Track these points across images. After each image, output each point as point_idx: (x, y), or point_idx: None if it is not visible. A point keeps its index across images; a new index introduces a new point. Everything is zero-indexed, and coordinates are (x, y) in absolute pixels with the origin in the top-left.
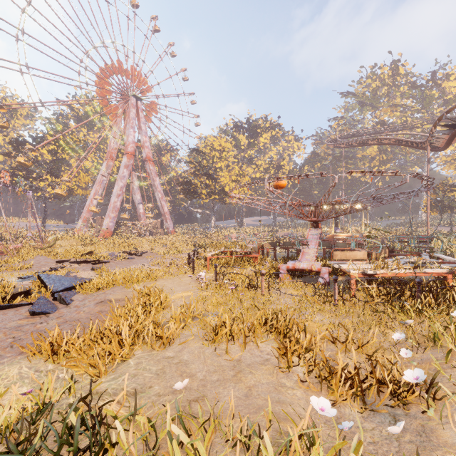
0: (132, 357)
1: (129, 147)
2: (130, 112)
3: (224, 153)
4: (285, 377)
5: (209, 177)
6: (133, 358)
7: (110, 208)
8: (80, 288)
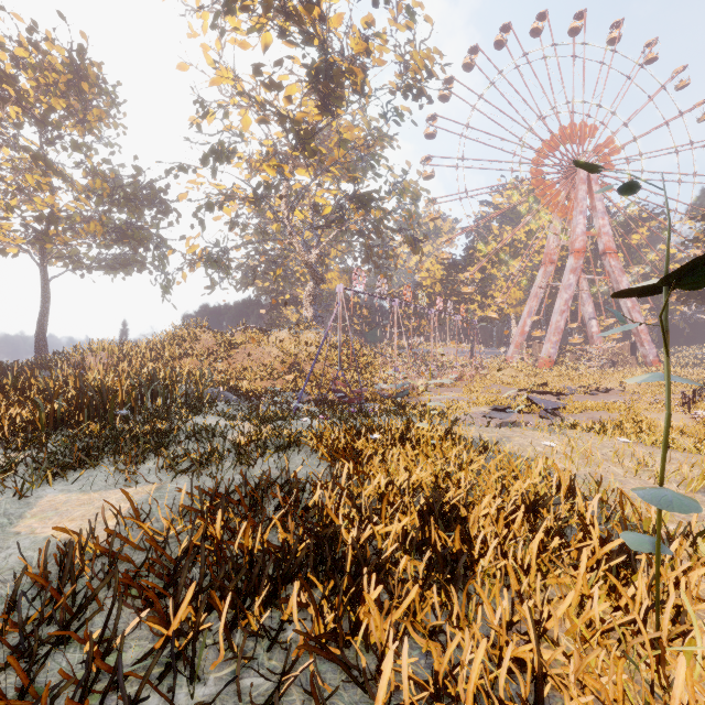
0: None
1: (576, 242)
2: (577, 192)
3: None
4: None
5: None
6: None
7: (550, 330)
8: (563, 409)
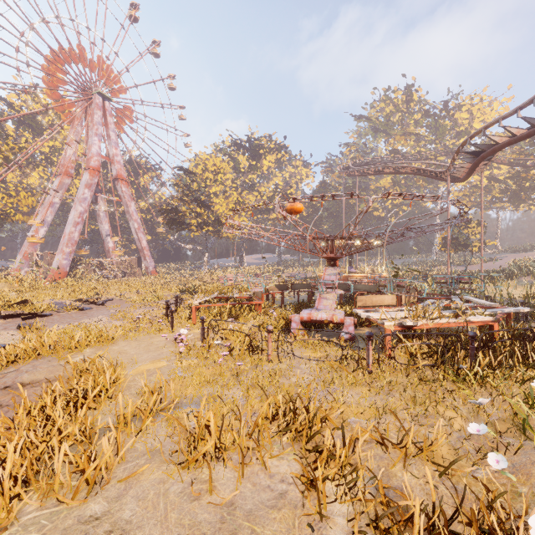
0: (14, 522)
1: (92, 160)
2: (93, 114)
3: (219, 175)
4: (315, 532)
5: (201, 203)
6: (15, 527)
7: (63, 240)
8: None
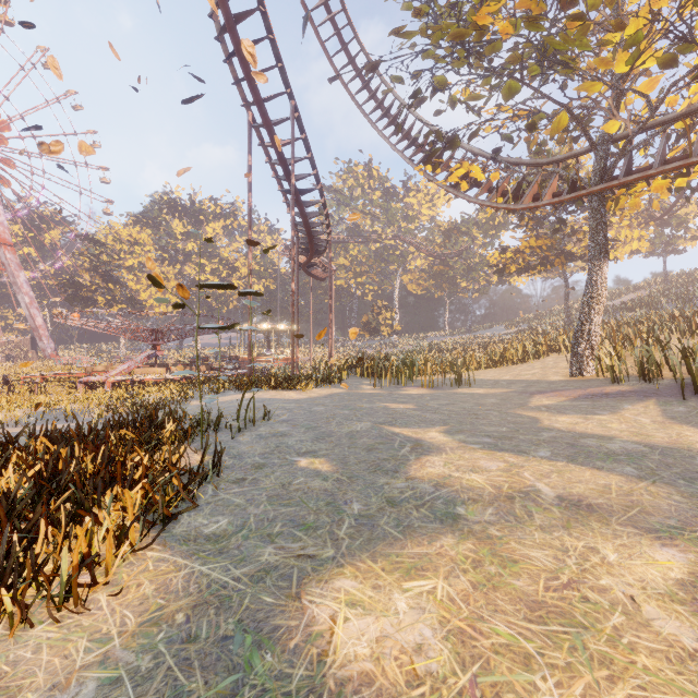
0: None
1: None
2: None
3: (136, 247)
4: None
5: (109, 279)
6: None
7: None
8: None
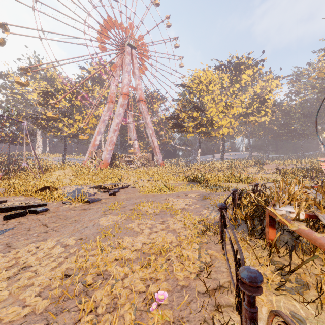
0: None
1: (124, 88)
2: (125, 59)
3: (210, 86)
4: None
5: (197, 108)
6: None
7: (107, 142)
8: None
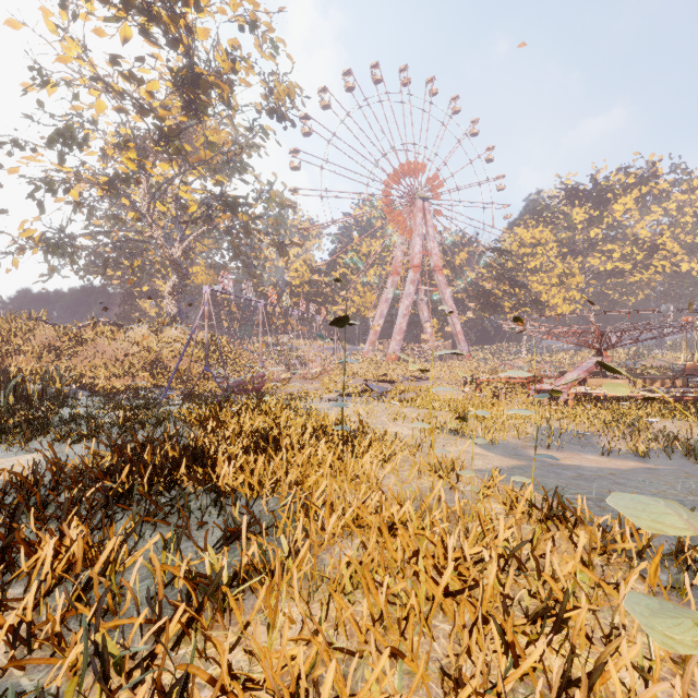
0: None
1: (415, 259)
2: (415, 218)
3: (538, 248)
4: None
5: (515, 284)
6: None
7: (395, 330)
8: (390, 392)
